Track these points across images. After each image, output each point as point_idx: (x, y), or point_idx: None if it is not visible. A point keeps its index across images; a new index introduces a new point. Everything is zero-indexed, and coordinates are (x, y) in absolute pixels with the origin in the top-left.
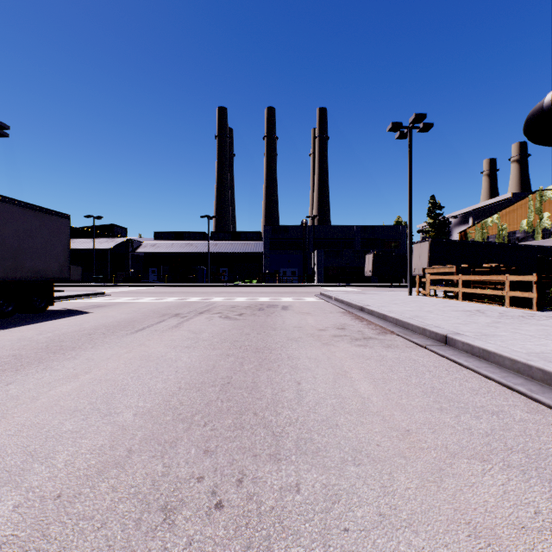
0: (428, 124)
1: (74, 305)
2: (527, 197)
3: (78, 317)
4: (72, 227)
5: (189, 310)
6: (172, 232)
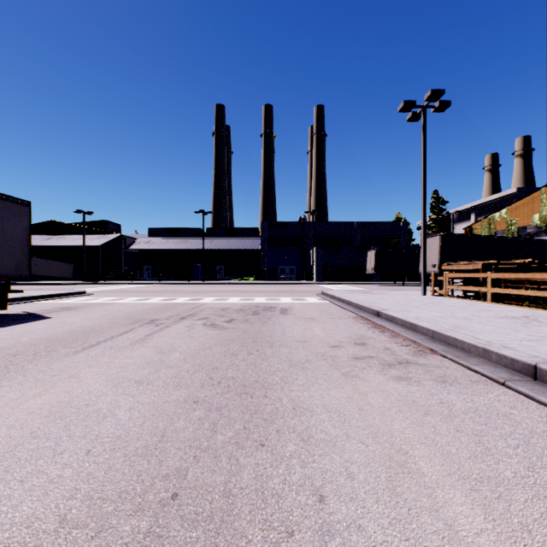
0: (444, 103)
1: (39, 308)
2: (539, 190)
3: (27, 325)
4: (64, 223)
5: (169, 315)
6: (167, 228)
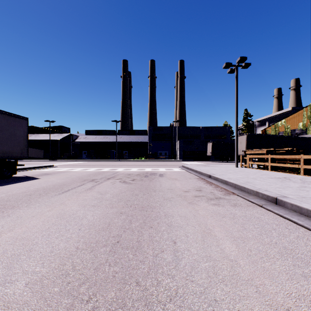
0: (247, 64)
1: (31, 173)
2: (302, 109)
3: (29, 182)
4: (38, 127)
5: (101, 177)
6: (96, 130)
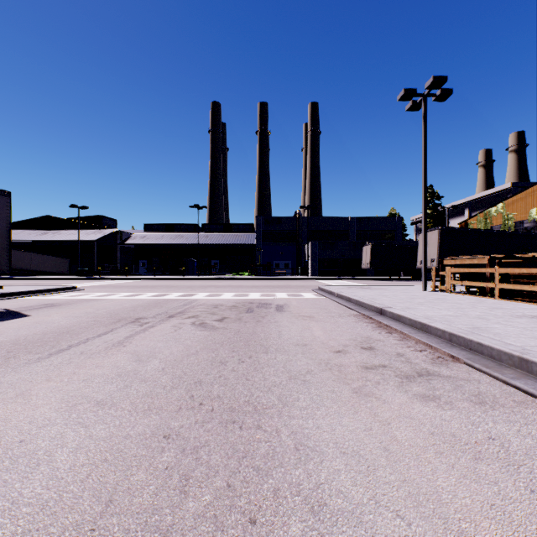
0: (446, 91)
1: (22, 304)
2: (536, 184)
3: None
4: (59, 218)
5: (157, 312)
6: (163, 224)
